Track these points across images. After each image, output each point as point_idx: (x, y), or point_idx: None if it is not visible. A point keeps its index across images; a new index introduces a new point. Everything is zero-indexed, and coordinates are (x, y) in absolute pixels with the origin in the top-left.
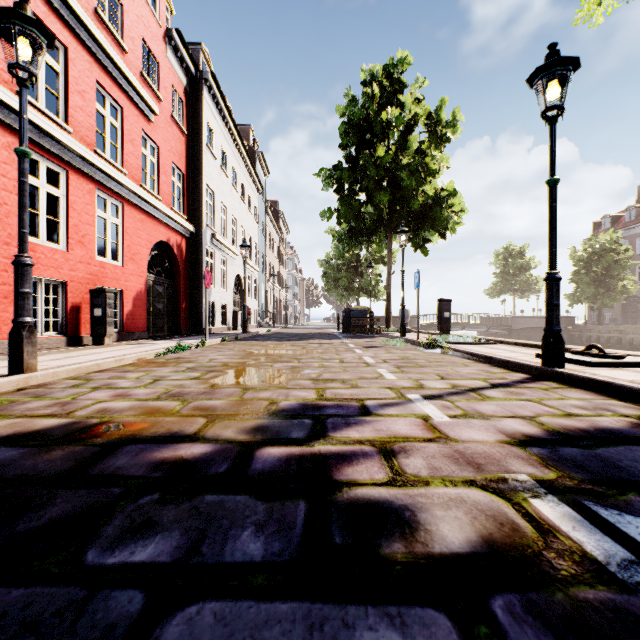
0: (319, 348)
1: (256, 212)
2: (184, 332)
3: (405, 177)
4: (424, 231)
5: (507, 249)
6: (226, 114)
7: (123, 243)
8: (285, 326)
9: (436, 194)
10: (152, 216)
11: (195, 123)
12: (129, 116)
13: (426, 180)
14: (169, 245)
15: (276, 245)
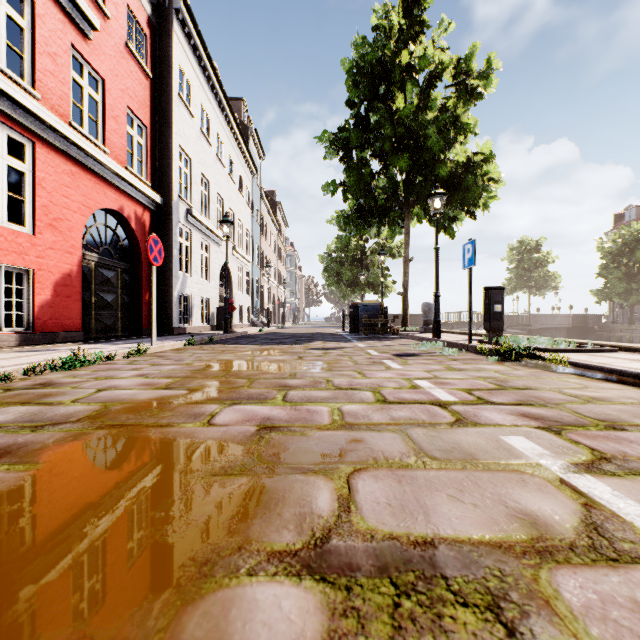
0: (324, 358)
1: (249, 196)
2: (147, 332)
3: (431, 135)
4: (450, 208)
5: (522, 243)
6: (207, 65)
7: (33, 200)
8: (282, 325)
9: (469, 158)
10: (91, 171)
11: (163, 65)
12: (46, 16)
13: (455, 141)
14: (123, 216)
15: (273, 238)
